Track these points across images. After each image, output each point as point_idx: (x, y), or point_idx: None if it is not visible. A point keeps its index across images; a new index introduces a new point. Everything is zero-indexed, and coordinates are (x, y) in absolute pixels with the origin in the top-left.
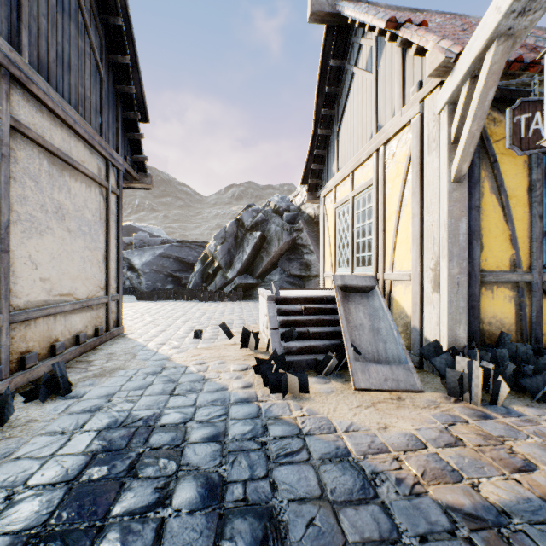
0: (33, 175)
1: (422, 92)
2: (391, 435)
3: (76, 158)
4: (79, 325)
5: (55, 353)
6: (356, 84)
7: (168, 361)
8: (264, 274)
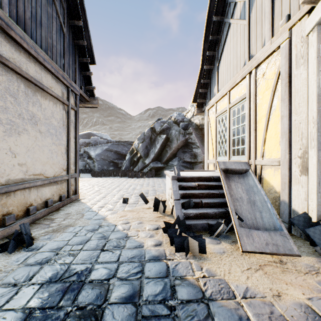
0: (13, 93)
1: (291, 22)
2: (287, 305)
3: (45, 84)
4: (48, 194)
5: (29, 214)
6: (232, 30)
7: (104, 220)
8: (168, 161)
